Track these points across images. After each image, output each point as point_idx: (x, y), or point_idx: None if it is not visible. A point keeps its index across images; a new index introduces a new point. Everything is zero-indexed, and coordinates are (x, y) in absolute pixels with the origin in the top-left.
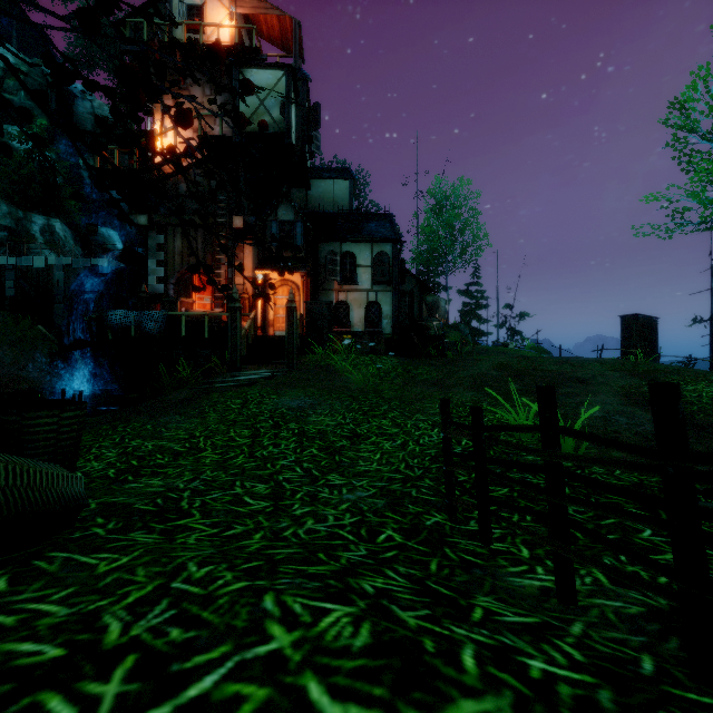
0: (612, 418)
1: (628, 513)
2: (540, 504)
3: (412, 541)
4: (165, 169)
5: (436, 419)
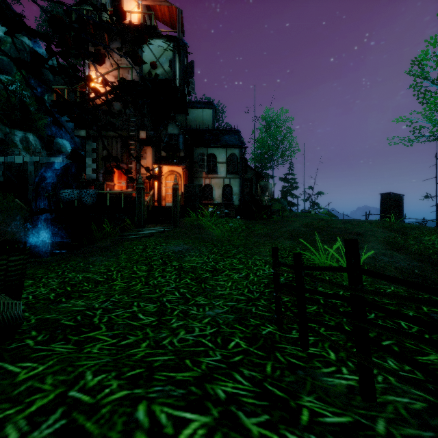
0: (379, 258)
1: (422, 338)
2: (339, 317)
3: (253, 347)
4: (97, 102)
5: (267, 259)
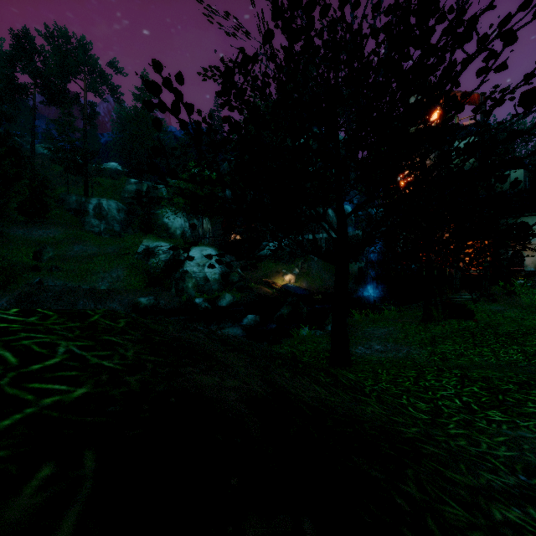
0: None
1: None
2: None
3: None
4: None
5: None
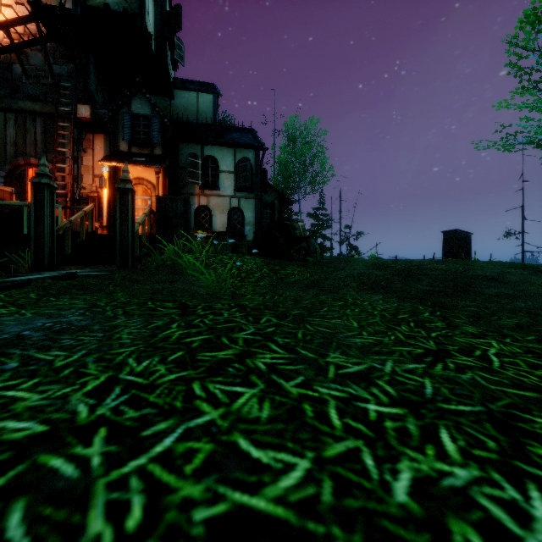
0: None
1: None
2: None
3: None
4: None
5: (391, 370)
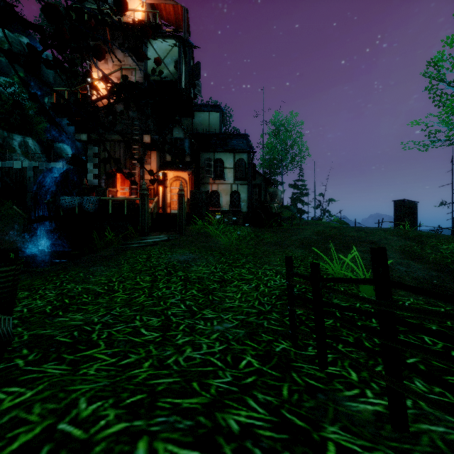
0: (395, 267)
1: None
2: (357, 332)
3: (267, 367)
4: (99, 104)
5: (278, 268)
